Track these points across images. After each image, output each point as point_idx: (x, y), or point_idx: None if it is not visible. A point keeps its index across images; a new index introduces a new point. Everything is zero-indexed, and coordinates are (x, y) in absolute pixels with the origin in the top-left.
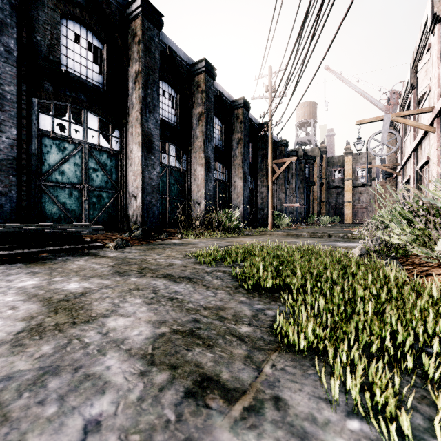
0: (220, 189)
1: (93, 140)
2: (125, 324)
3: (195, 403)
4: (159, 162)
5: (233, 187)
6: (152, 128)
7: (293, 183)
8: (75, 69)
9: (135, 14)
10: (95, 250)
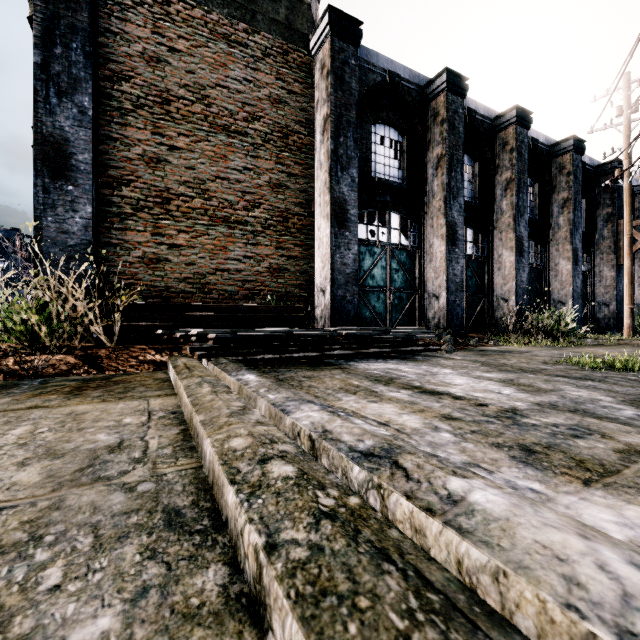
0: (531, 278)
1: (395, 240)
2: (584, 394)
3: None
4: (463, 255)
5: (552, 272)
6: (456, 216)
7: None
8: (380, 172)
9: (437, 91)
10: (427, 353)
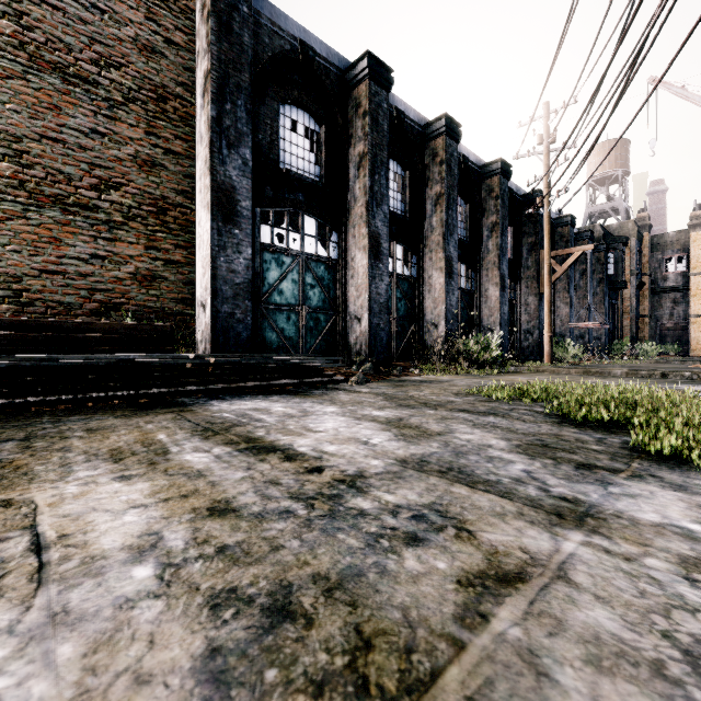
0: (463, 303)
1: (310, 250)
2: (476, 438)
3: (588, 471)
4: (388, 271)
5: (483, 298)
6: (380, 226)
7: (588, 288)
8: (292, 164)
9: (359, 78)
10: (335, 385)
